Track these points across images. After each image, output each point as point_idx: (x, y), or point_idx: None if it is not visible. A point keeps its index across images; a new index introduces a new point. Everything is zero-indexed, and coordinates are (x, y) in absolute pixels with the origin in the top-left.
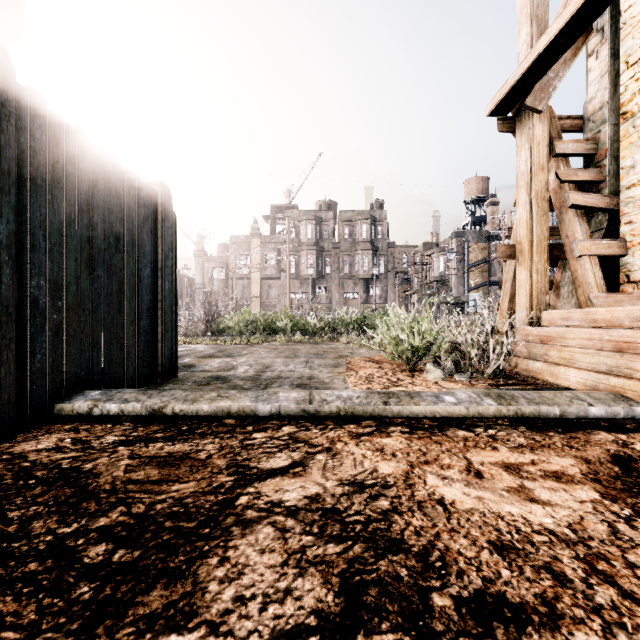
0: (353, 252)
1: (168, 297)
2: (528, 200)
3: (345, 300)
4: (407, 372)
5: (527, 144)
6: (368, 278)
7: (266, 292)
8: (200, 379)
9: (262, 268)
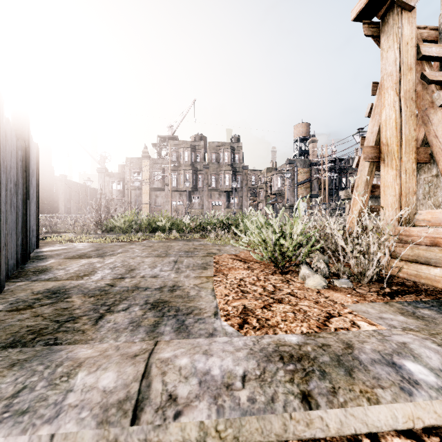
0: (218, 172)
1: None
2: (397, 100)
3: (212, 206)
4: (279, 275)
5: (396, 43)
6: (229, 191)
7: (154, 200)
8: (28, 296)
9: (151, 182)
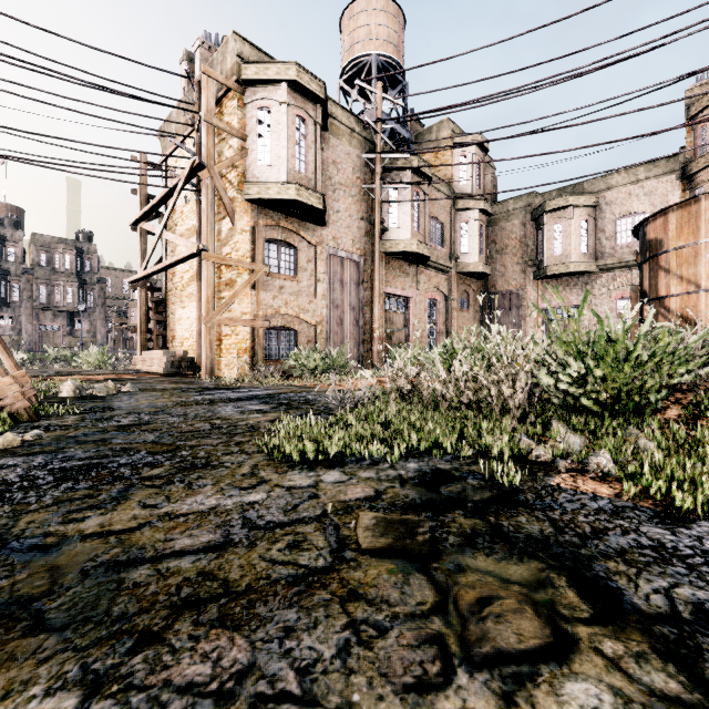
0: (53, 281)
1: None
2: (140, 315)
3: (42, 332)
4: None
5: (140, 297)
6: (73, 311)
7: None
8: None
9: None
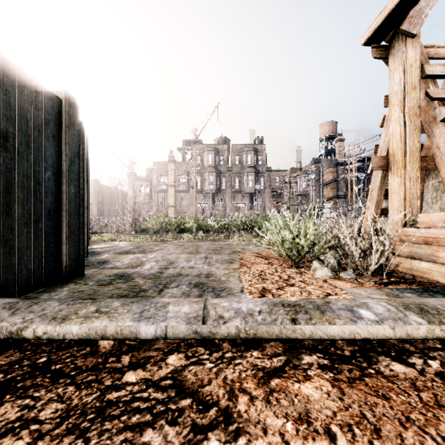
0: (241, 174)
1: (74, 200)
2: (402, 116)
3: (236, 208)
4: (294, 268)
5: (401, 66)
6: (252, 192)
7: (179, 202)
8: (104, 277)
9: (176, 185)
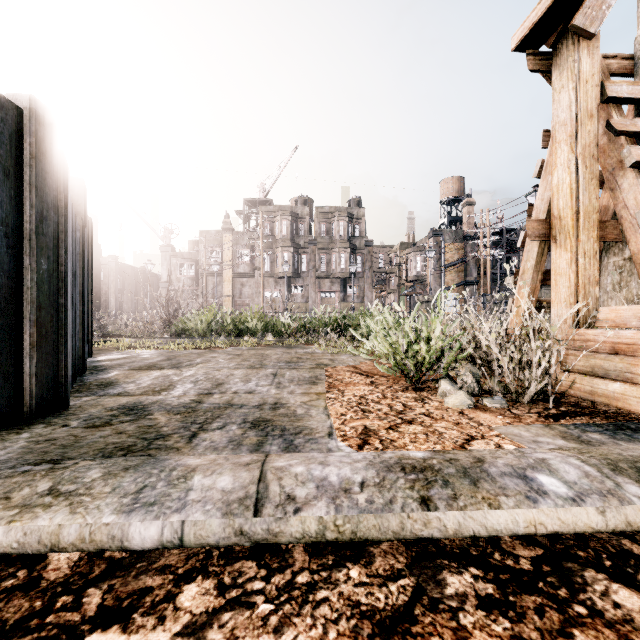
0: (330, 250)
1: (47, 283)
2: (572, 158)
3: (322, 299)
4: (412, 392)
5: (571, 82)
6: (345, 277)
7: (239, 290)
8: (101, 412)
9: (234, 265)
